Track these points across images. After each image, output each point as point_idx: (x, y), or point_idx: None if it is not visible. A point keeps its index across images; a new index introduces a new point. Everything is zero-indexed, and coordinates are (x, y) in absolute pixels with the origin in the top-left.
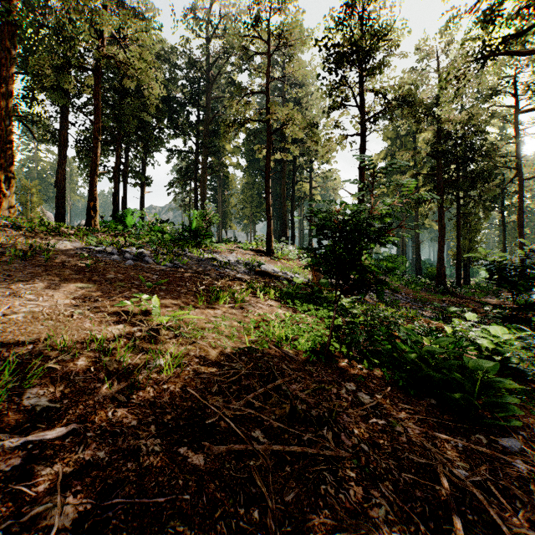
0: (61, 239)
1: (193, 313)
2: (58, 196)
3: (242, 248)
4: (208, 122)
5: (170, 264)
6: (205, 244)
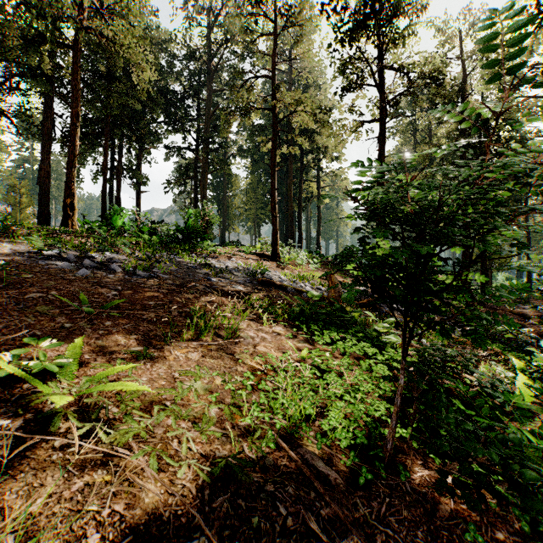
0: (3, 240)
1: (146, 363)
2: (42, 194)
3: (244, 252)
4: (209, 116)
5: (145, 273)
6: (201, 247)
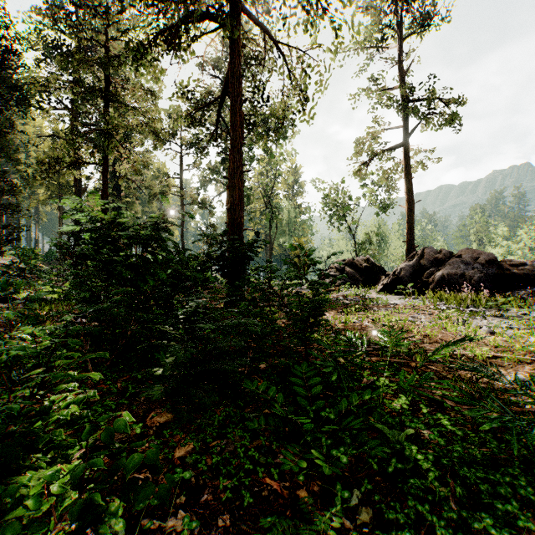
0: None
1: None
2: None
3: None
4: None
5: None
6: None
